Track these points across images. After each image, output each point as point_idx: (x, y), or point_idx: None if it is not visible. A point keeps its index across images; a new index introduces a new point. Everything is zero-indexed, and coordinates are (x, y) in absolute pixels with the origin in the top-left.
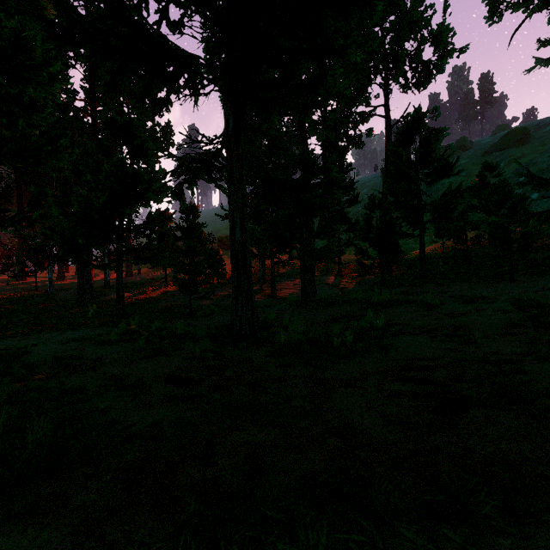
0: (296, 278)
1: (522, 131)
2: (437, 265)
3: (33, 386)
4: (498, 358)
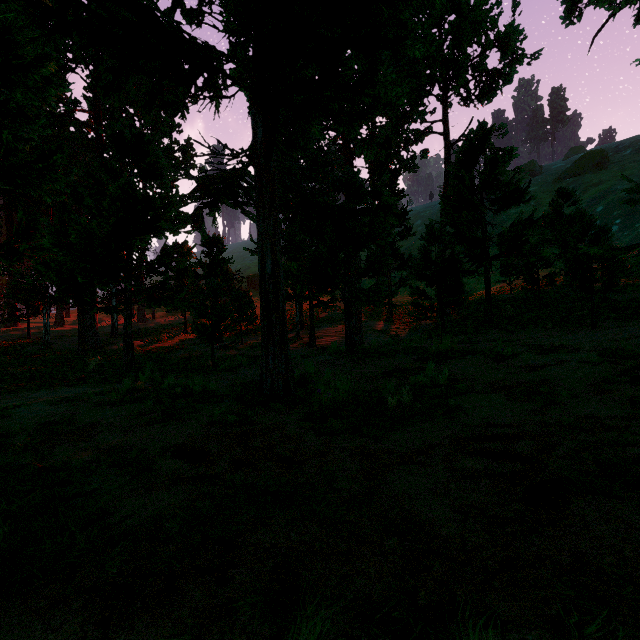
0: (339, 323)
1: (598, 154)
2: (504, 308)
3: (4, 462)
4: (595, 424)
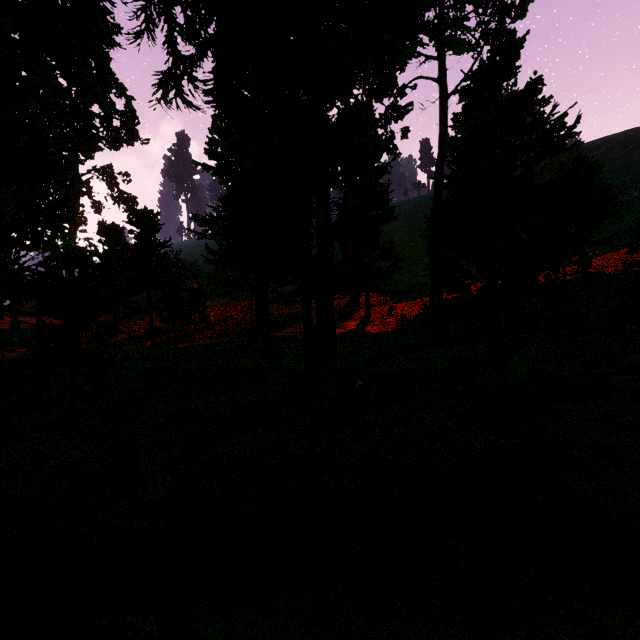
0: None
1: (575, 150)
2: None
3: None
4: None
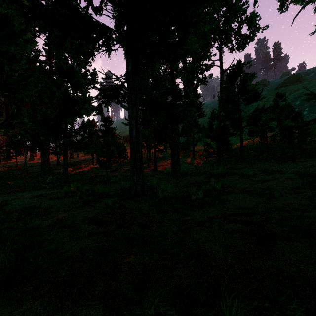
0: (168, 159)
1: (297, 75)
2: (250, 152)
3: (8, 225)
4: (291, 208)
